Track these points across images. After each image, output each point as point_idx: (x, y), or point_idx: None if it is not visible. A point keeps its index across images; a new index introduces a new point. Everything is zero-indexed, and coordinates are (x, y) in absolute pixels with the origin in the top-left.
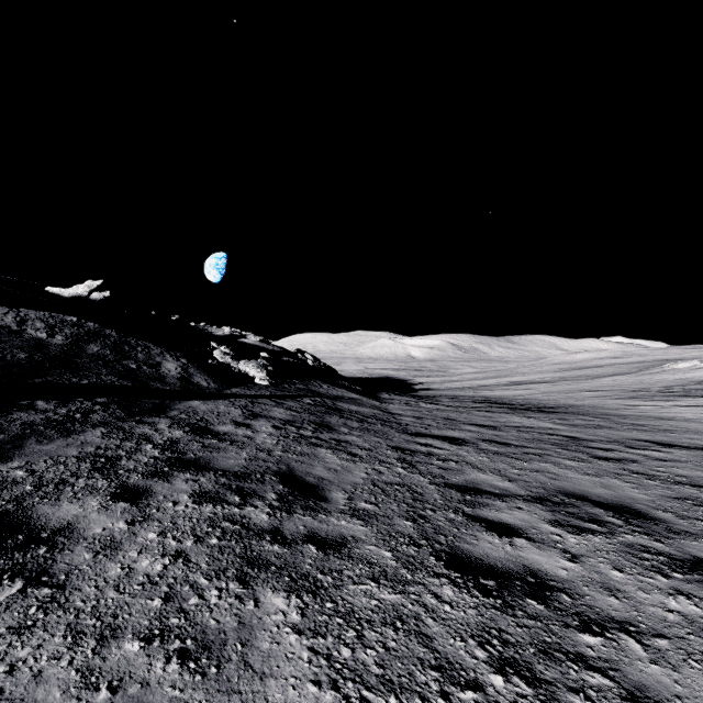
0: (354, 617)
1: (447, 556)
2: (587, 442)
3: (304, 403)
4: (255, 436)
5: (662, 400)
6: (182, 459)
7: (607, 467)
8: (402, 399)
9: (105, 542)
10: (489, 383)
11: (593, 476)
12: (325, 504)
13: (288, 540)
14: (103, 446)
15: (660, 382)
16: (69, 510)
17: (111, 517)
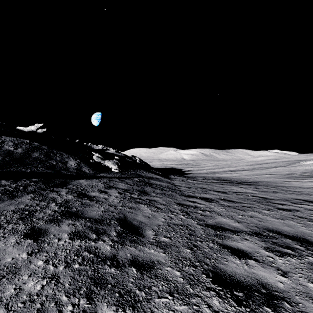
0: None
1: (212, 274)
2: (271, 200)
3: (134, 180)
4: (109, 198)
5: (302, 179)
6: (69, 211)
7: (286, 214)
8: (180, 178)
9: (11, 268)
10: (219, 171)
11: (280, 219)
12: (142, 238)
13: (120, 264)
14: (29, 204)
15: (299, 170)
16: None
17: (19, 250)
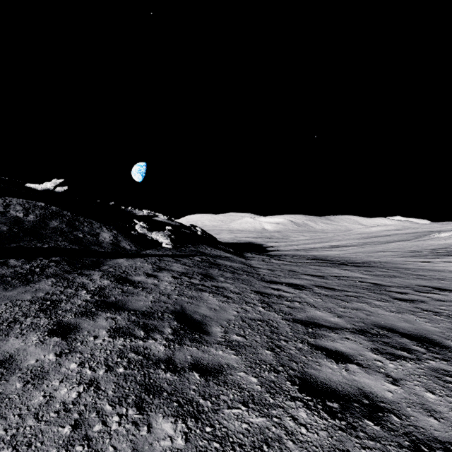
0: (228, 441)
1: (299, 381)
2: (387, 287)
3: (195, 260)
4: (159, 284)
5: (433, 258)
6: (106, 302)
7: (405, 306)
8: (260, 257)
9: (36, 372)
10: (316, 247)
11: (396, 313)
12: (207, 337)
13: (178, 369)
14: (51, 292)
15: (430, 246)
16: (14, 344)
17: (44, 350)
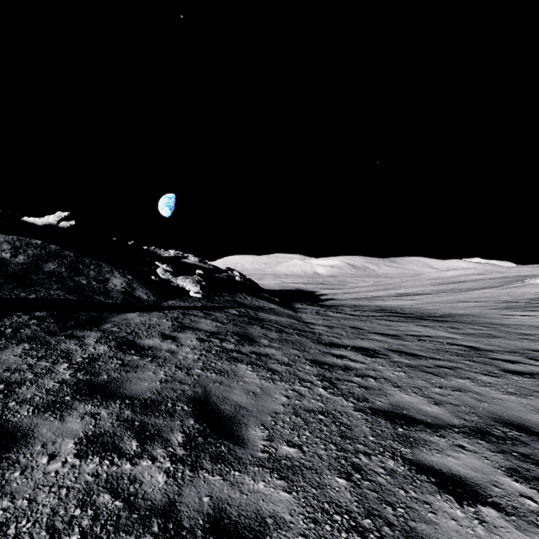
0: None
1: None
2: (488, 352)
3: (230, 314)
4: (178, 351)
5: (534, 310)
6: (92, 383)
7: (525, 383)
8: (313, 308)
9: None
10: (380, 295)
11: (518, 396)
12: (240, 450)
13: (182, 532)
14: (14, 367)
15: (525, 295)
16: None
17: None
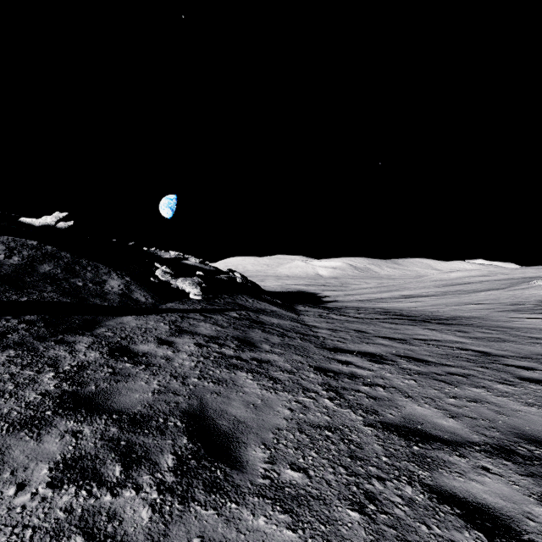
0: None
1: None
2: (500, 358)
3: (231, 317)
4: (174, 357)
5: None
6: (78, 395)
7: None
8: (315, 311)
9: None
10: (383, 297)
11: (539, 407)
12: (238, 476)
13: None
14: None
15: (532, 297)
16: None
17: None
